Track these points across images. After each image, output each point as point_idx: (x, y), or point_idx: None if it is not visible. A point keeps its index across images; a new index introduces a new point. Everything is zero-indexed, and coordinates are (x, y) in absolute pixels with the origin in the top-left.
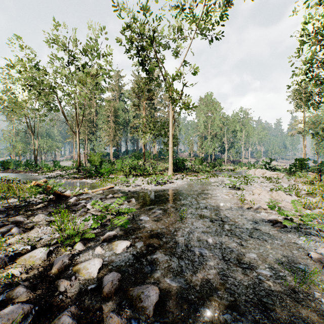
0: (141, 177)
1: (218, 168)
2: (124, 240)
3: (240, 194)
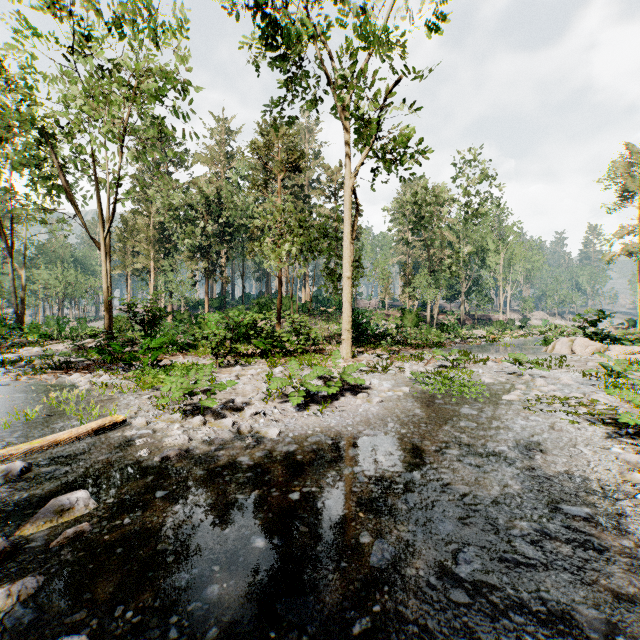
0: (262, 365)
1: (459, 334)
2: None
3: None
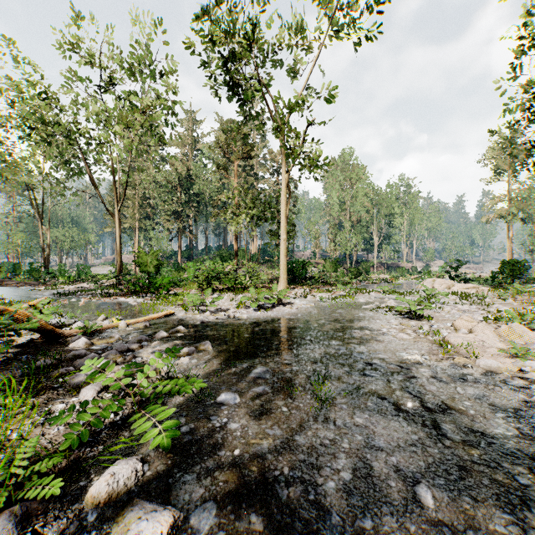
0: (230, 294)
1: (366, 277)
2: (154, 504)
3: (429, 328)
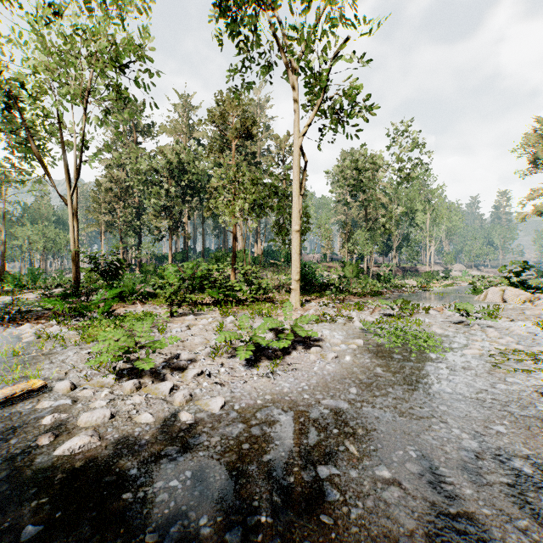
0: (215, 314)
1: (394, 284)
2: None
3: None
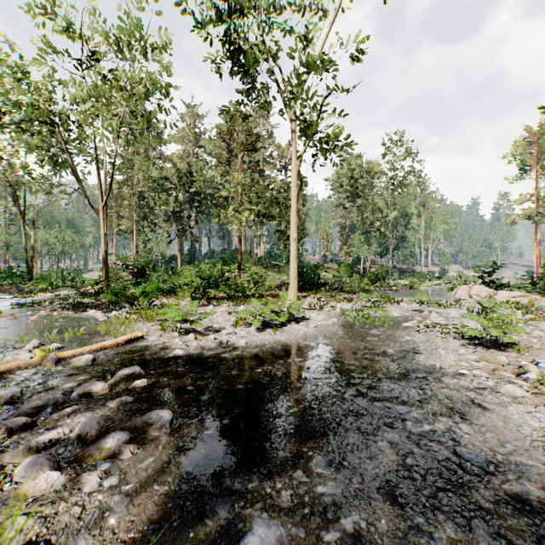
0: (229, 305)
1: (385, 283)
2: None
3: (538, 370)
